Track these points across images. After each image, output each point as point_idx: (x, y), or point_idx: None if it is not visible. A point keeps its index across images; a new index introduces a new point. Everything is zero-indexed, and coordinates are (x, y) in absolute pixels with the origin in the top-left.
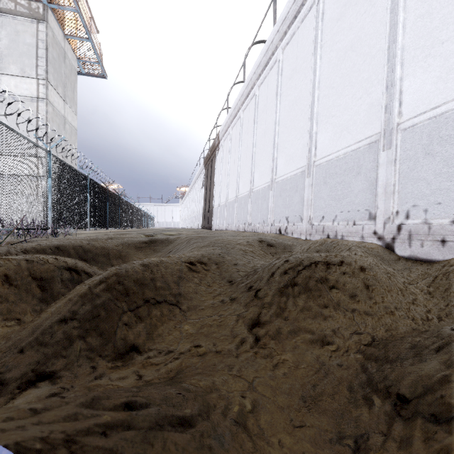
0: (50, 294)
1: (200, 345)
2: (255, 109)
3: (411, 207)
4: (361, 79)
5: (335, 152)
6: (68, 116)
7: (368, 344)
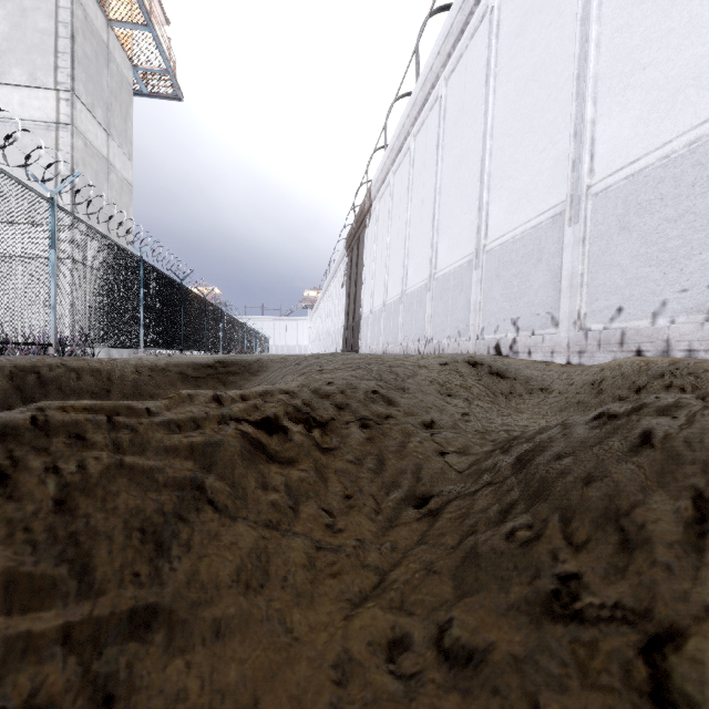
0: None
1: None
2: (440, 124)
3: None
4: None
5: (657, 148)
6: (115, 161)
7: None
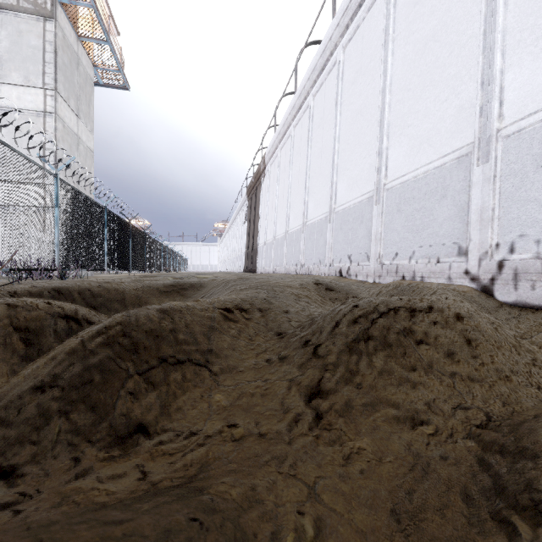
0: (37, 349)
1: (236, 424)
2: (309, 124)
3: (516, 237)
4: (447, 76)
5: (413, 171)
6: (82, 135)
7: (482, 425)
